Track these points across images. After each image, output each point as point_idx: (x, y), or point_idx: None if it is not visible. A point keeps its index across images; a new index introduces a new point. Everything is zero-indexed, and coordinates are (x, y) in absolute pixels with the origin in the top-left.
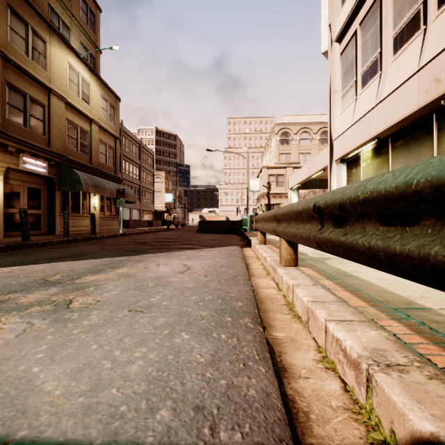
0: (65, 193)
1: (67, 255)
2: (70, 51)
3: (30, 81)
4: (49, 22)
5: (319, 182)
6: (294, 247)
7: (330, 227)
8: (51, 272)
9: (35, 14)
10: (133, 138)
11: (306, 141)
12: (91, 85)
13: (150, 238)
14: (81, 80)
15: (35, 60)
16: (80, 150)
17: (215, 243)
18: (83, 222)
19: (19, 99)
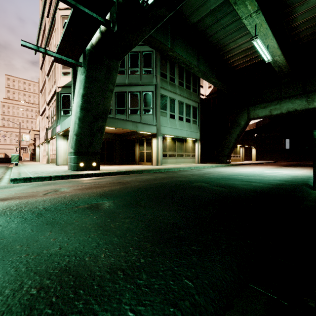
0: None
1: None
2: None
3: None
4: None
5: None
6: None
7: None
8: None
9: None
10: None
11: None
12: None
13: None
14: None
15: None
16: None
17: (1, 164)
18: None
19: None
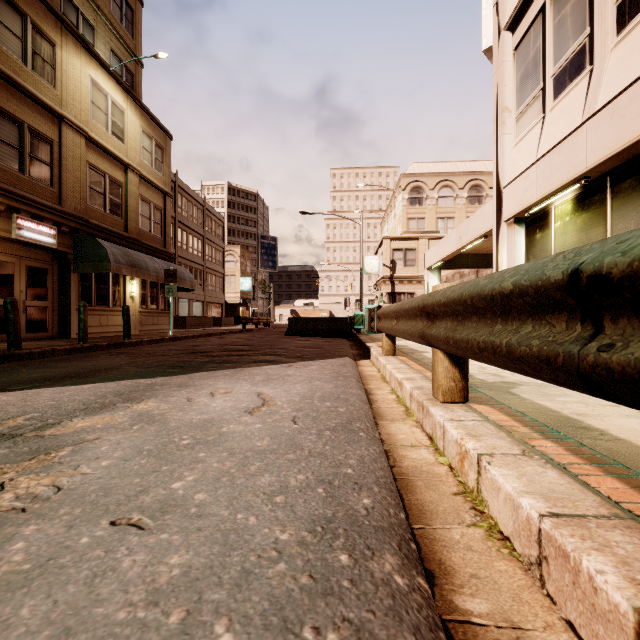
0: (85, 276)
1: (67, 374)
2: (94, 61)
3: (29, 103)
4: (60, 14)
5: (472, 258)
6: (461, 367)
7: None
8: (15, 411)
9: (37, 0)
10: (194, 197)
11: (448, 200)
12: (127, 113)
13: (213, 343)
14: (111, 105)
15: (38, 71)
16: (109, 211)
17: (312, 353)
18: (115, 320)
19: (12, 131)
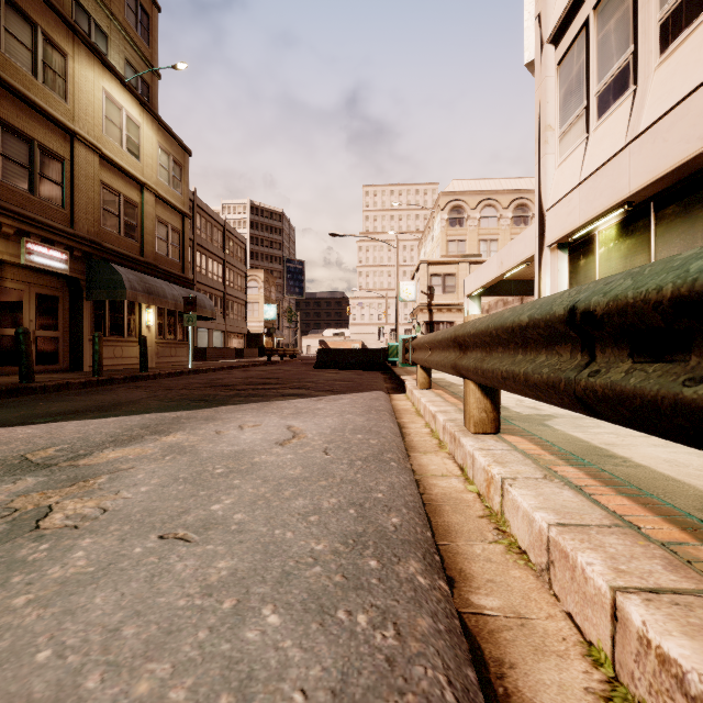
0: (98, 304)
1: (88, 408)
2: (108, 72)
3: (39, 119)
4: (72, 23)
5: (515, 285)
6: (493, 398)
7: (620, 359)
8: (43, 443)
9: (48, 8)
10: (214, 217)
11: (491, 221)
12: (142, 128)
13: (237, 377)
14: (126, 119)
15: (49, 84)
16: (124, 234)
17: (343, 386)
18: (130, 351)
19: (22, 148)
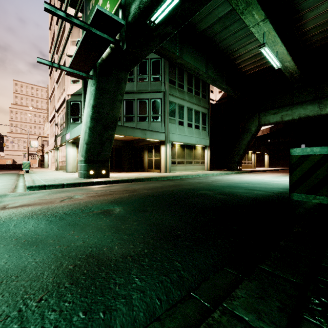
0: None
1: None
2: None
3: None
4: None
5: None
6: None
7: None
8: None
9: None
10: None
11: None
12: None
13: None
14: None
15: None
16: None
17: (11, 171)
18: None
19: None
